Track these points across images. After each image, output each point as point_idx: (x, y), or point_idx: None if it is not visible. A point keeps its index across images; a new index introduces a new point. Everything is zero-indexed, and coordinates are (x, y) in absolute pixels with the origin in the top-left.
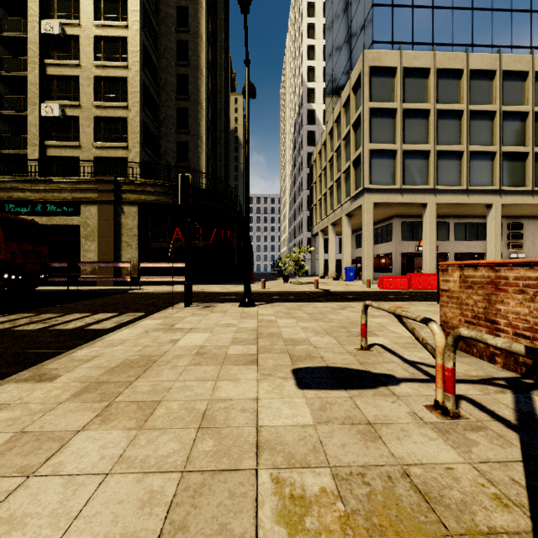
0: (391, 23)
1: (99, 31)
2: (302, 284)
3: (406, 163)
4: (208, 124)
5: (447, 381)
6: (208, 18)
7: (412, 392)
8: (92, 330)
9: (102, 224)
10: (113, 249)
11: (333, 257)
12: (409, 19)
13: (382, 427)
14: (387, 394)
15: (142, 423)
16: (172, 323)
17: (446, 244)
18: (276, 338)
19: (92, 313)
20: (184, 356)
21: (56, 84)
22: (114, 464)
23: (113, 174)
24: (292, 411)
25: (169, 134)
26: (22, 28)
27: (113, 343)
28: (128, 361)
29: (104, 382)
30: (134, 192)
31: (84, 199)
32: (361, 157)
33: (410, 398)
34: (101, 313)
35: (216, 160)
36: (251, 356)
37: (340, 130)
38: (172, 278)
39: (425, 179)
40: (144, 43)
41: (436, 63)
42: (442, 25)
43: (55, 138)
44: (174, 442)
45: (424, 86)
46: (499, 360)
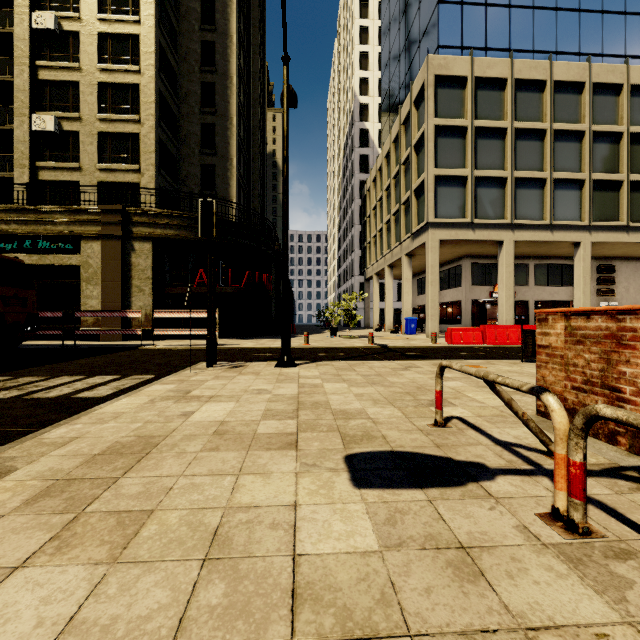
0: (460, 24)
1: (104, 27)
2: (353, 338)
3: (478, 192)
4: (240, 144)
5: (574, 481)
6: (240, 15)
7: (514, 491)
8: (80, 399)
9: (107, 264)
10: (120, 295)
11: (390, 306)
12: (482, 20)
13: (481, 554)
14: (480, 495)
15: (118, 551)
16: (188, 389)
17: (525, 290)
18: (323, 409)
19: (87, 375)
20: (197, 437)
21: (51, 91)
22: (56, 637)
23: (120, 202)
24: (347, 526)
25: (191, 156)
26: (7, 21)
27: (103, 418)
28: (118, 446)
29: (77, 478)
30: (148, 225)
31: (85, 233)
32: (425, 185)
33: (514, 501)
34: (98, 376)
35: (249, 187)
36: (289, 435)
37: (398, 153)
38: (190, 331)
39: (501, 212)
40: (160, 42)
41: (514, 72)
42: (521, 28)
43: (50, 158)
44: (162, 589)
45: (500, 100)
46: (623, 440)
